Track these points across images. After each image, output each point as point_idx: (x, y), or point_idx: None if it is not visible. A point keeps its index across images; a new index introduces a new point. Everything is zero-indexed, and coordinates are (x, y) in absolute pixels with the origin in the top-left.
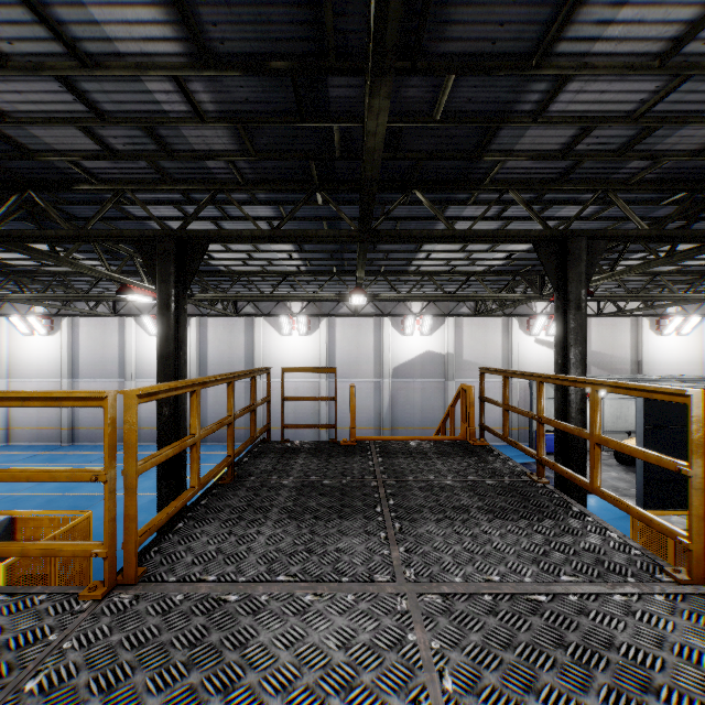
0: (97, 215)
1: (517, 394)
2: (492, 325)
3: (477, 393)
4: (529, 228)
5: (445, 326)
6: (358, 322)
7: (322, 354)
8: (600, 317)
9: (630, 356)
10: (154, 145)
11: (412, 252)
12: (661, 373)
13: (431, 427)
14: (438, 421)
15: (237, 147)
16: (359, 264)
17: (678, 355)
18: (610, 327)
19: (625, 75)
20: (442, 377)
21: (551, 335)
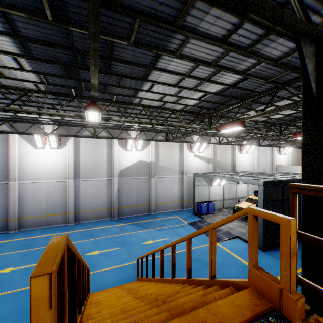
0: None
1: (186, 183)
2: (174, 146)
3: (167, 184)
4: (233, 66)
5: (150, 146)
6: (96, 141)
7: (69, 162)
8: (220, 145)
9: (231, 163)
10: None
11: (140, 80)
12: (241, 170)
13: (142, 205)
14: (146, 201)
15: None
16: (90, 54)
17: (246, 162)
18: (224, 149)
19: None
20: (148, 175)
21: (200, 152)
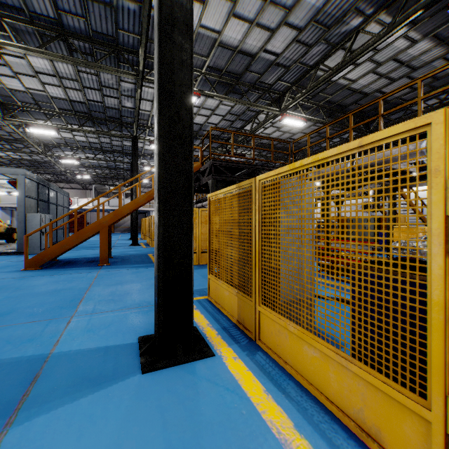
0: (312, 150)
1: None
2: None
3: None
4: None
5: None
6: None
7: None
8: None
9: None
10: (317, 133)
11: None
12: None
13: None
14: None
15: (331, 127)
16: None
17: None
18: None
19: (392, 84)
20: None
21: None
